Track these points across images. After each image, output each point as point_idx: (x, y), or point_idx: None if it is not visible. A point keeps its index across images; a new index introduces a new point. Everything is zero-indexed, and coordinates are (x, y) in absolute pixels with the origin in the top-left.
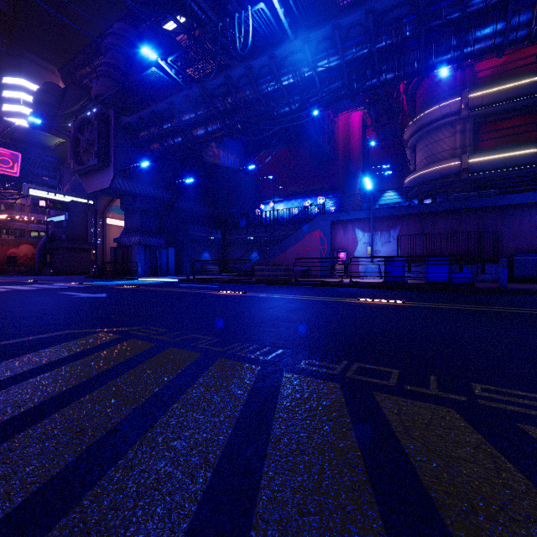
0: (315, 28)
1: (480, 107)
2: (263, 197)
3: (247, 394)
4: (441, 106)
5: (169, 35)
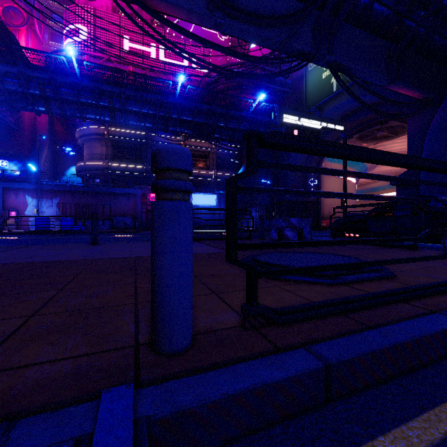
0: None
1: (115, 136)
2: None
3: None
4: (94, 128)
5: None
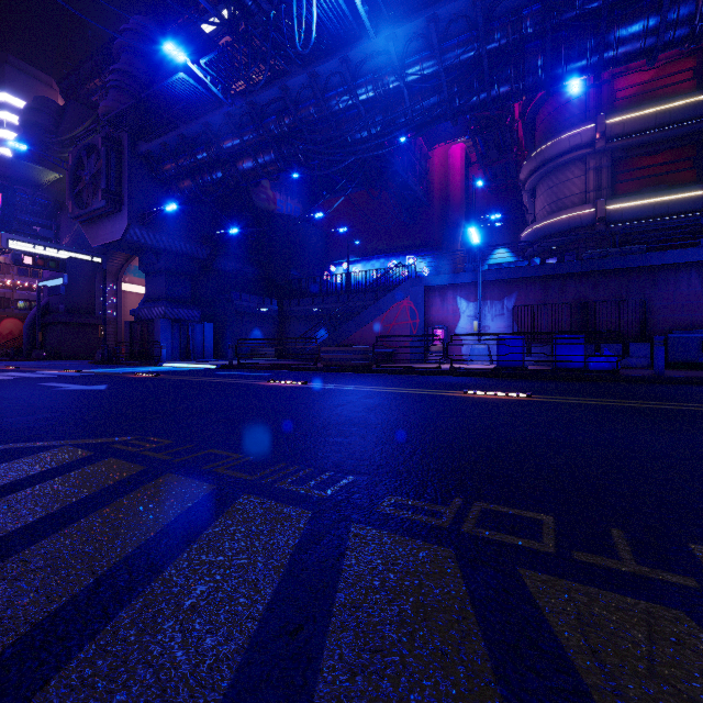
0: (403, 21)
1: (620, 137)
2: (333, 256)
3: (277, 579)
4: (570, 136)
5: (206, 36)
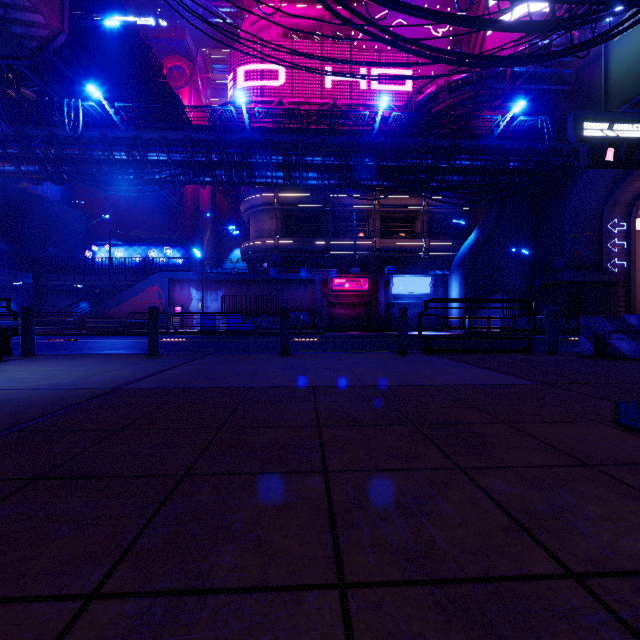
0: (144, 131)
1: (286, 204)
2: (96, 237)
3: None
4: (262, 196)
5: None
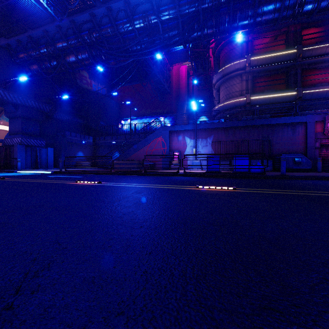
0: None
1: (256, 66)
2: (123, 116)
3: None
4: (235, 63)
5: None
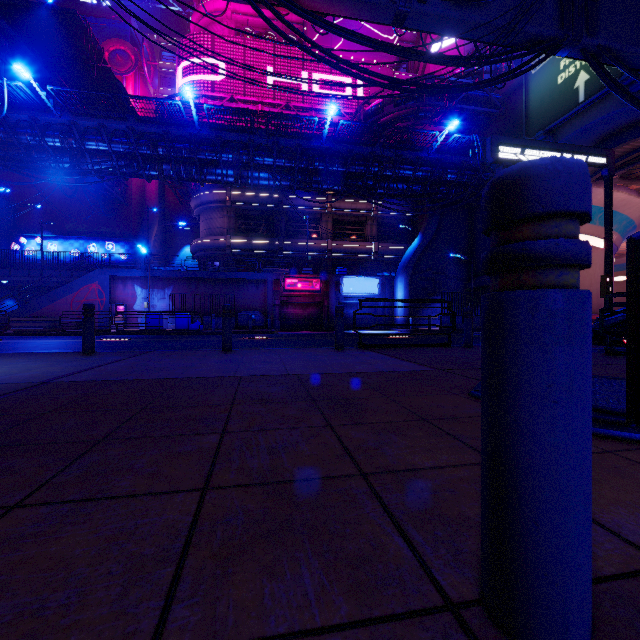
0: (82, 118)
1: (239, 203)
2: (24, 228)
3: None
4: (214, 193)
5: None
